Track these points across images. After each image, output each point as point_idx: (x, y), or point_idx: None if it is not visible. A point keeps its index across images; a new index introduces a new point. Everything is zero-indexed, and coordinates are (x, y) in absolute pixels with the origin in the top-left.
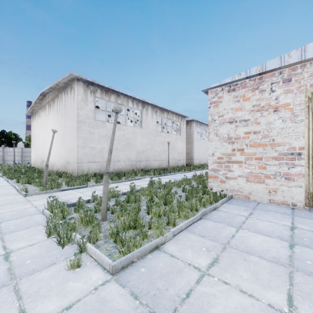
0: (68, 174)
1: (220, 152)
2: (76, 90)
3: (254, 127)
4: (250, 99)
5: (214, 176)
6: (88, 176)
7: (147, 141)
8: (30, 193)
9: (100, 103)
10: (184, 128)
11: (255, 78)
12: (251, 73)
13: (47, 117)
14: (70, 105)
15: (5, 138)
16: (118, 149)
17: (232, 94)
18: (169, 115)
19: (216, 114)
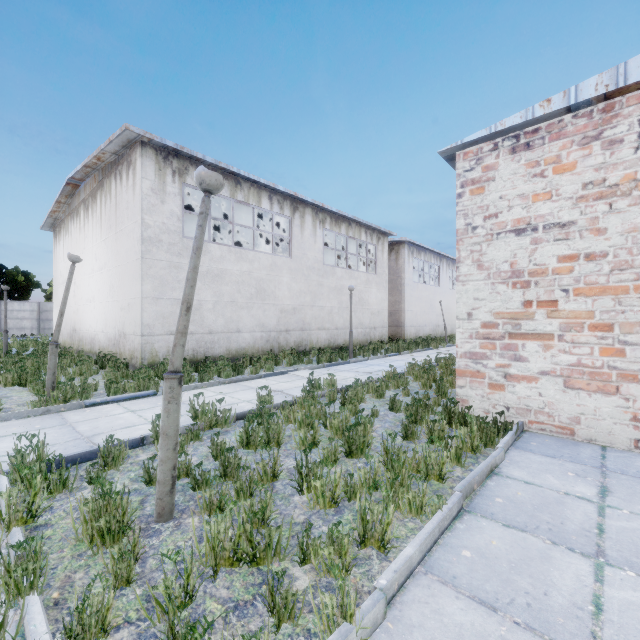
0: (119, 361)
1: (489, 311)
2: (138, 167)
3: (588, 242)
4: (575, 166)
5: (474, 372)
6: (165, 367)
7: (303, 285)
8: (1, 414)
9: (199, 203)
10: (383, 259)
11: (590, 108)
12: (582, 94)
13: (81, 233)
14: (126, 203)
15: (5, 282)
16: (237, 304)
17: (523, 158)
18: (353, 229)
19: (479, 211)
